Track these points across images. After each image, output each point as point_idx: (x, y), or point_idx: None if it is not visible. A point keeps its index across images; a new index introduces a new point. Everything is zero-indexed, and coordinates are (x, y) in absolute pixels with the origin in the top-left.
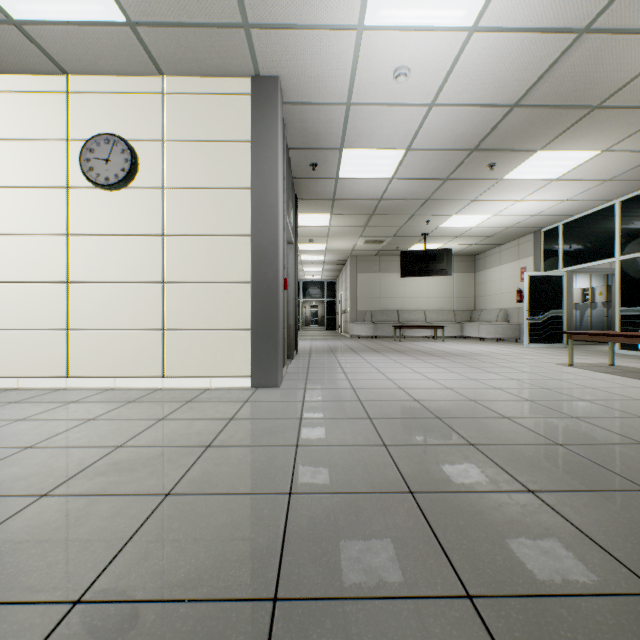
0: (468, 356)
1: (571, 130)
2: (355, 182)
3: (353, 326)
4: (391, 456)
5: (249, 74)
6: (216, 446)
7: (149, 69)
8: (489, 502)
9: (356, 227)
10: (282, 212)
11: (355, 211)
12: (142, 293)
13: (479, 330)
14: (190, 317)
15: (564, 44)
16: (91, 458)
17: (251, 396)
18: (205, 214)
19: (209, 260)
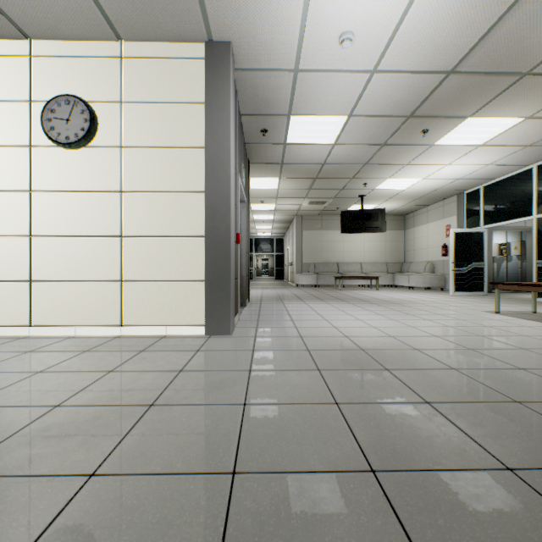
0: (402, 304)
1: (500, 97)
2: (301, 147)
3: (299, 276)
4: (345, 418)
5: (202, 39)
6: (159, 405)
7: (107, 33)
8: (466, 486)
9: (302, 189)
10: (234, 170)
11: (301, 175)
12: (101, 246)
13: (409, 280)
14: (147, 269)
15: (503, 8)
16: (22, 421)
17: (203, 345)
18: (161, 171)
19: (165, 215)
